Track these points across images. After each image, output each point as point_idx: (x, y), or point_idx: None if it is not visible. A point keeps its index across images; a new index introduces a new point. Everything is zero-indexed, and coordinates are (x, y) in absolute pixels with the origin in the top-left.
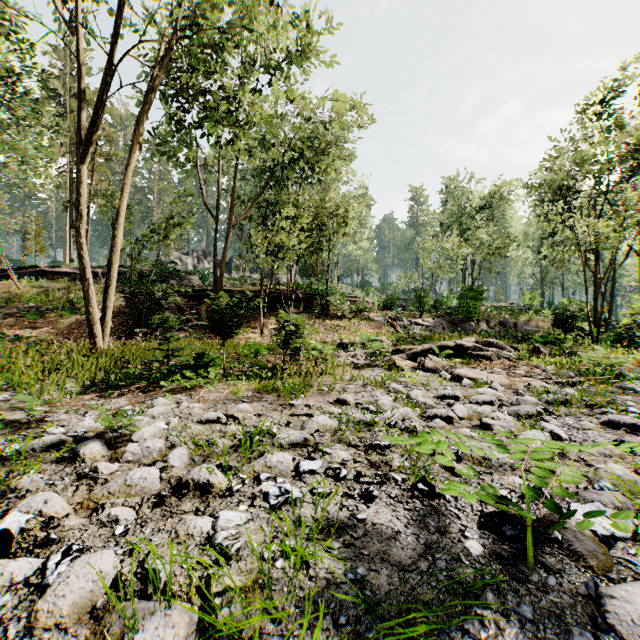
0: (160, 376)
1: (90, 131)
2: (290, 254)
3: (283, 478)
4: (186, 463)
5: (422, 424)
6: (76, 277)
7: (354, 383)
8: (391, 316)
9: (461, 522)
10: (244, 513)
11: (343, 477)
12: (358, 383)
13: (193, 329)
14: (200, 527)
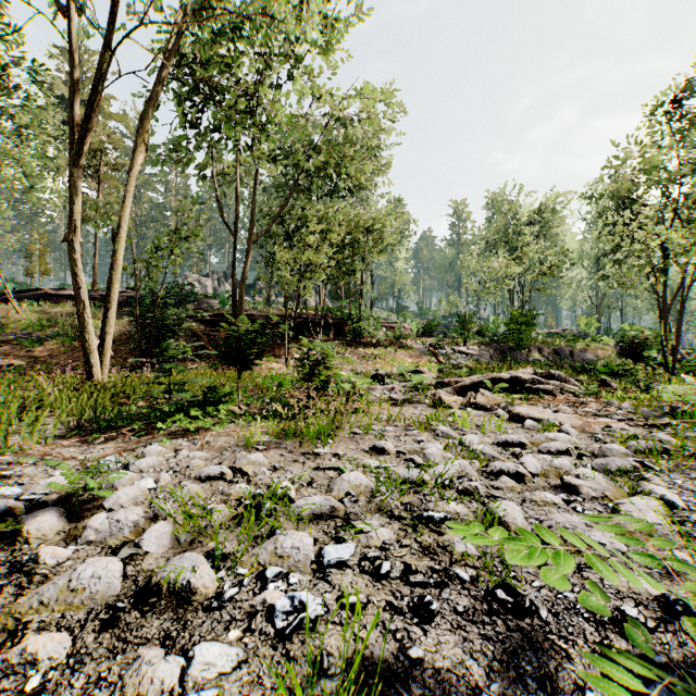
0: (160, 415)
1: (84, 128)
2: (318, 274)
3: (299, 574)
4: (166, 546)
5: (484, 483)
6: None
7: (393, 424)
8: (432, 344)
9: (574, 667)
10: (234, 647)
11: (385, 574)
12: (398, 424)
13: (210, 358)
14: (160, 679)
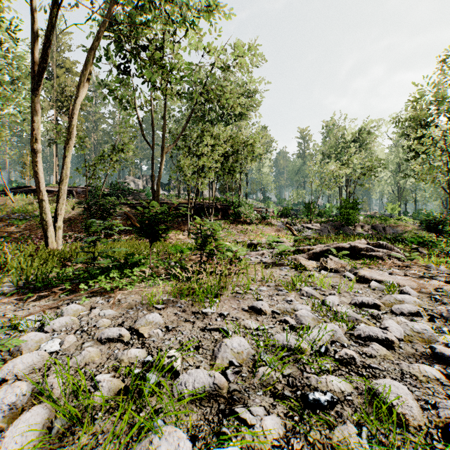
0: (87, 277)
1: (41, 66)
2: (210, 174)
3: None
4: (32, 443)
5: (357, 350)
6: (55, 193)
7: (266, 284)
8: (288, 222)
9: None
10: None
11: None
12: (270, 284)
13: None
14: None
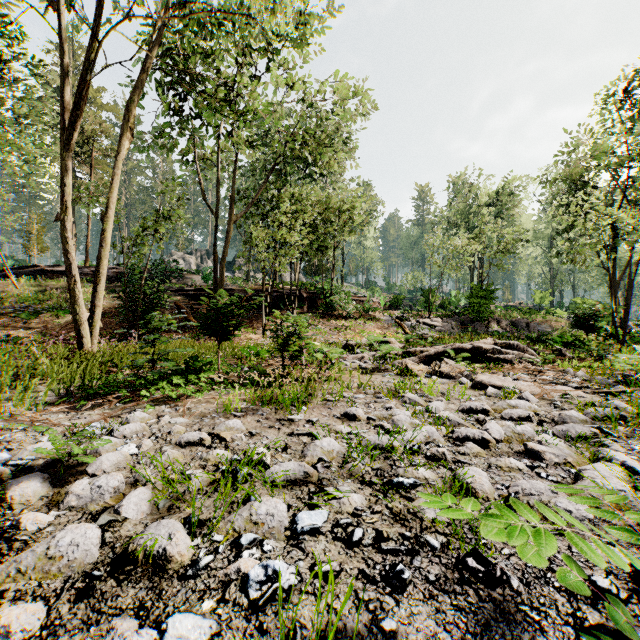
0: (144, 383)
1: (75, 115)
2: (293, 251)
3: (273, 541)
4: (145, 512)
5: (451, 449)
6: None
7: (363, 391)
8: (398, 316)
9: (548, 639)
10: (208, 618)
11: (357, 541)
12: (368, 392)
13: (193, 329)
14: None
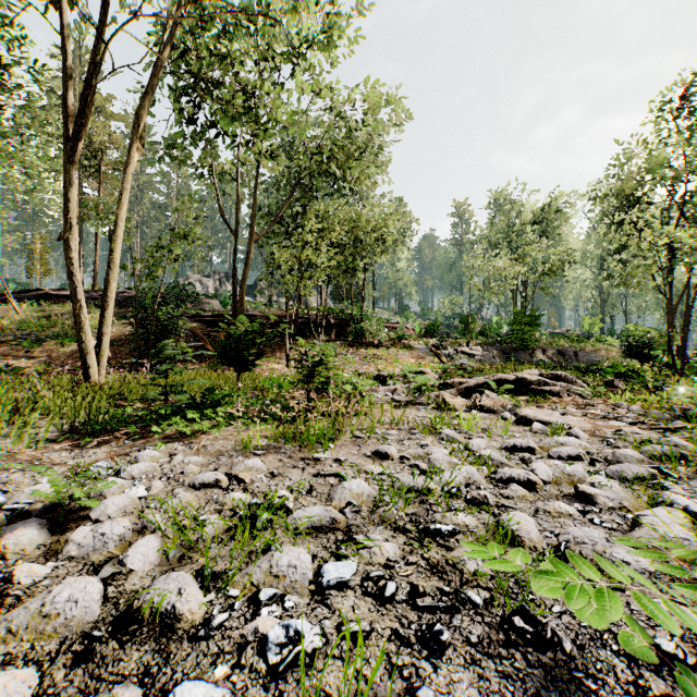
0: (156, 418)
1: (81, 124)
2: (320, 273)
3: (296, 597)
4: (153, 563)
5: (494, 492)
6: None
7: (396, 427)
8: (434, 344)
9: None
10: (221, 687)
11: (390, 597)
12: (401, 427)
13: (210, 359)
14: None
